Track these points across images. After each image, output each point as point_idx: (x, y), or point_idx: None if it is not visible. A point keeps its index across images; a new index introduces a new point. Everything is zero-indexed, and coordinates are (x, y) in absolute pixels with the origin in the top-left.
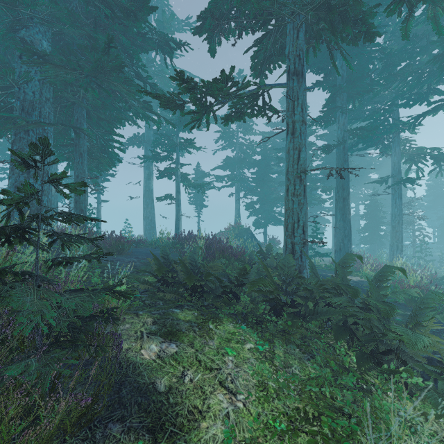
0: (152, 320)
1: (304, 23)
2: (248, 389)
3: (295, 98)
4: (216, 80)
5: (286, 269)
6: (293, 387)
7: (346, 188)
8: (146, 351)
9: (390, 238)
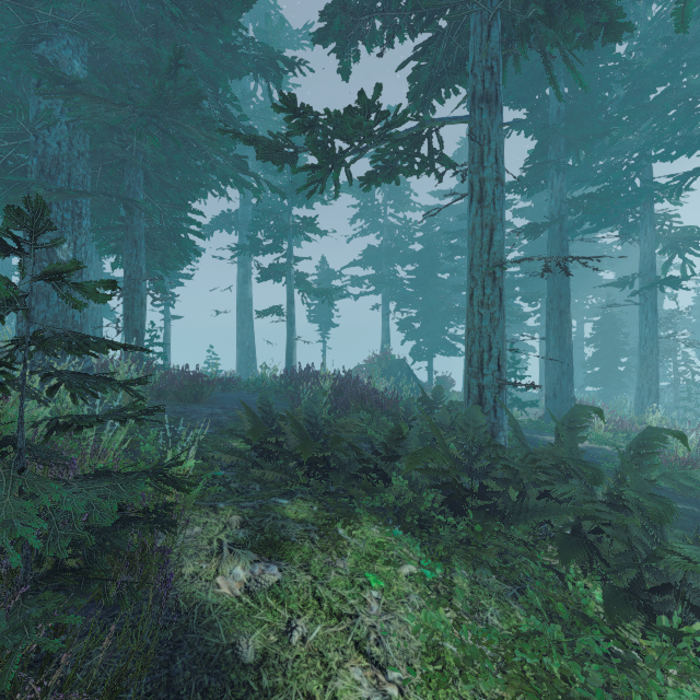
0: (239, 519)
1: (499, 16)
2: (407, 658)
3: (484, 141)
4: (350, 110)
5: (471, 432)
6: (490, 652)
7: (565, 294)
8: (224, 579)
9: (638, 376)
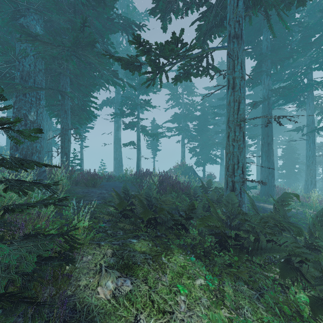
0: (111, 251)
1: None
2: None
3: (235, 58)
4: (167, 42)
5: (230, 206)
6: None
7: (270, 135)
8: (102, 289)
9: (305, 174)
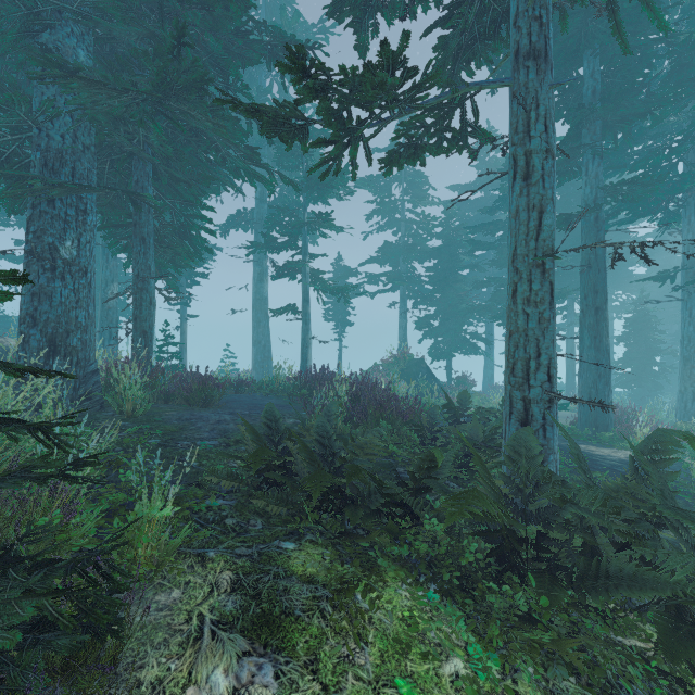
0: (231, 577)
1: None
2: None
3: (531, 104)
4: (370, 67)
5: (524, 463)
6: None
7: (601, 290)
8: (197, 693)
9: (680, 378)
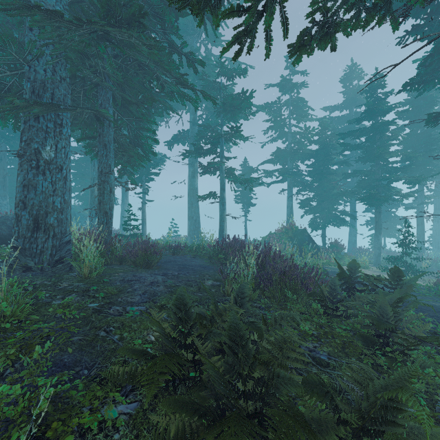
0: None
1: None
2: None
3: None
4: None
5: None
6: None
7: None
8: None
9: None
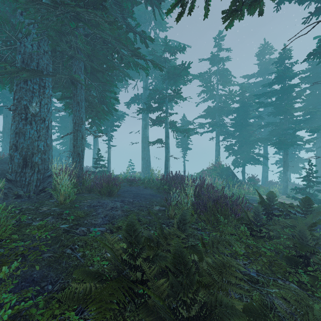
0: None
1: None
2: None
3: None
4: None
5: None
6: None
7: None
8: None
9: None
